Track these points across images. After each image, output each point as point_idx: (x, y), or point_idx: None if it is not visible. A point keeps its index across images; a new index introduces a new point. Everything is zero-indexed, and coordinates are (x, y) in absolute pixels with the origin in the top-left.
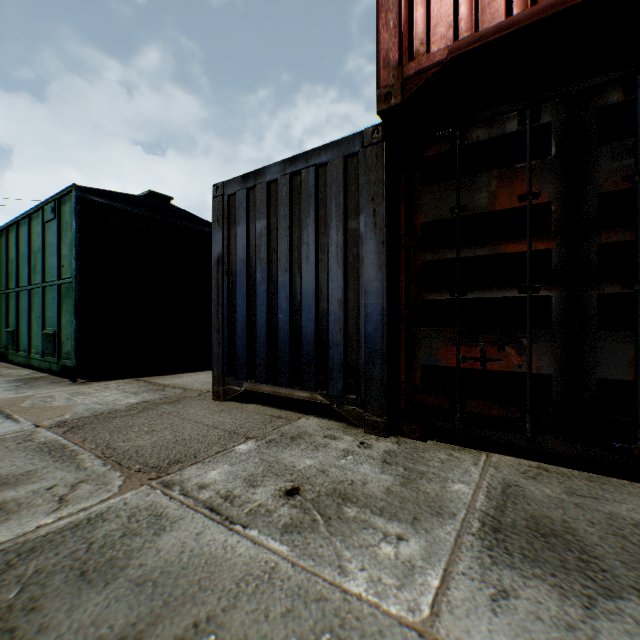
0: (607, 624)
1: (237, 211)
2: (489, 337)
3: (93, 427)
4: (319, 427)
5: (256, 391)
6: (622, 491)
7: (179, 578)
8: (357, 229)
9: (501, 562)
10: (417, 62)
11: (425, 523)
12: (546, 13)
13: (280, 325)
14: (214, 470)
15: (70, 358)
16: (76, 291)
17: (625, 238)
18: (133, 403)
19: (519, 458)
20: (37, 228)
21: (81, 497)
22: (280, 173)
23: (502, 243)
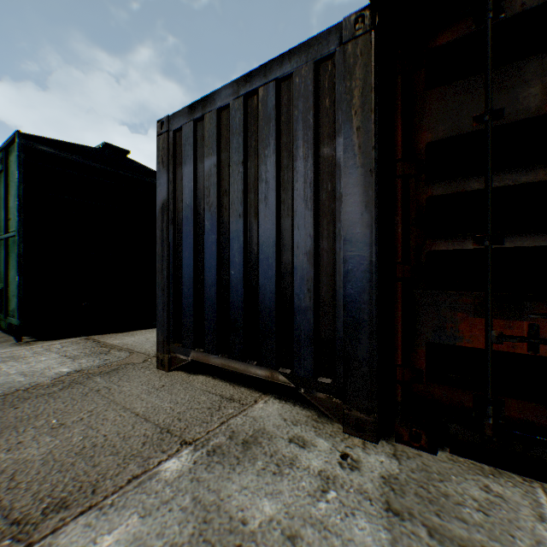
0: None
1: (183, 148)
2: (543, 306)
3: None
4: (281, 419)
5: (204, 362)
6: None
7: None
8: (332, 157)
9: None
10: None
11: None
12: None
13: (232, 284)
14: (111, 532)
15: (15, 316)
16: (19, 245)
17: None
18: (63, 373)
19: None
20: None
21: None
22: (232, 96)
23: None
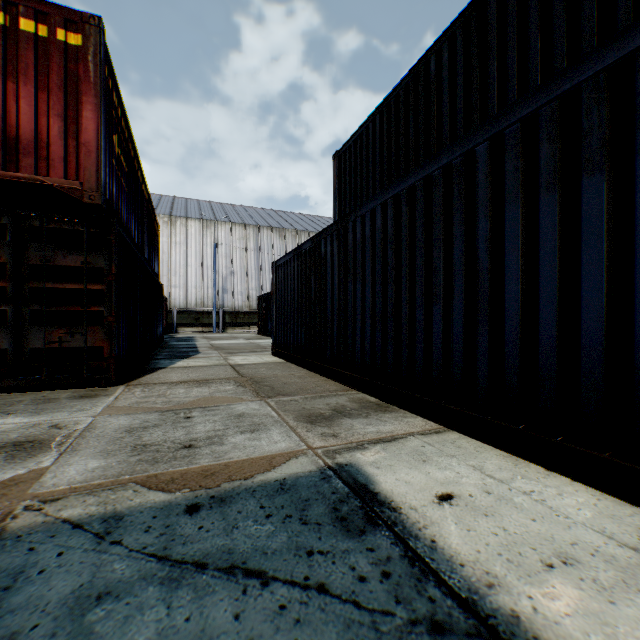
0: None
1: None
2: None
3: None
4: None
5: None
6: (34, 394)
7: None
8: None
9: None
10: None
11: None
12: None
13: None
14: None
15: None
16: None
17: (43, 286)
18: None
19: None
20: None
21: None
22: None
23: None
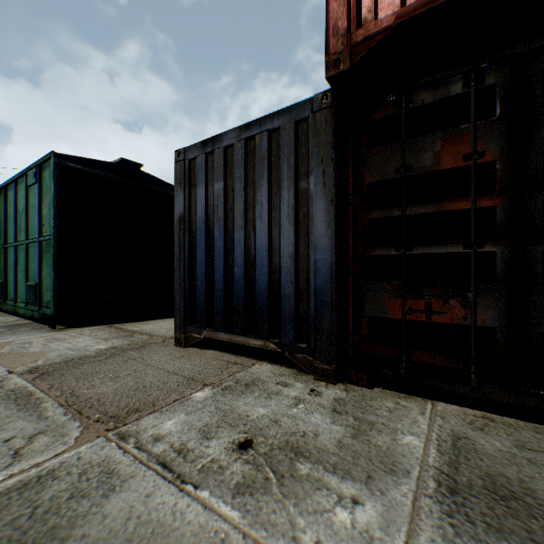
0: None
1: (197, 174)
2: (434, 291)
3: (62, 373)
4: (272, 373)
5: (214, 338)
6: None
7: None
8: (307, 189)
9: (464, 533)
10: (365, 29)
11: (379, 482)
12: None
13: (236, 278)
14: (170, 420)
15: (49, 307)
16: (54, 247)
17: None
18: (102, 349)
19: (463, 407)
20: (22, 191)
21: (36, 450)
22: (236, 138)
23: (447, 201)
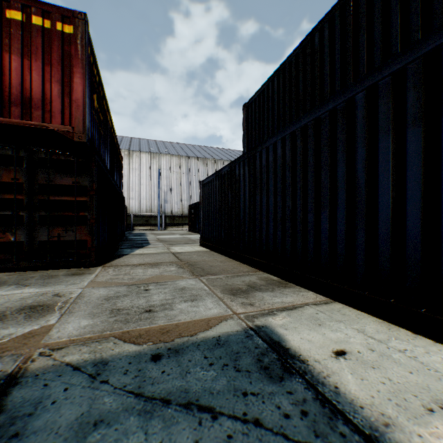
0: None
1: None
2: (1, 229)
3: None
4: None
5: None
6: (41, 272)
7: None
8: None
9: None
10: None
11: None
12: (16, 123)
13: None
14: None
15: None
16: None
17: (47, 198)
18: None
19: (14, 272)
20: None
21: None
22: None
23: (7, 194)
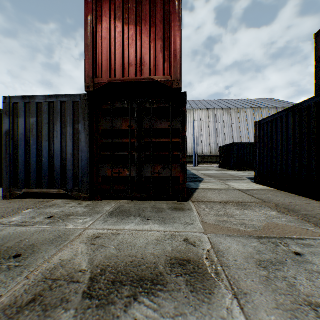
0: (124, 220)
1: (19, 111)
2: (121, 166)
3: None
4: (62, 202)
5: (31, 192)
6: (147, 203)
7: (12, 237)
8: (78, 128)
9: (109, 217)
10: (98, 79)
11: (93, 215)
12: (131, 80)
13: (44, 163)
14: (15, 218)
15: None
16: None
17: (150, 141)
18: None
19: (128, 200)
20: None
21: None
22: (44, 100)
23: (124, 139)
